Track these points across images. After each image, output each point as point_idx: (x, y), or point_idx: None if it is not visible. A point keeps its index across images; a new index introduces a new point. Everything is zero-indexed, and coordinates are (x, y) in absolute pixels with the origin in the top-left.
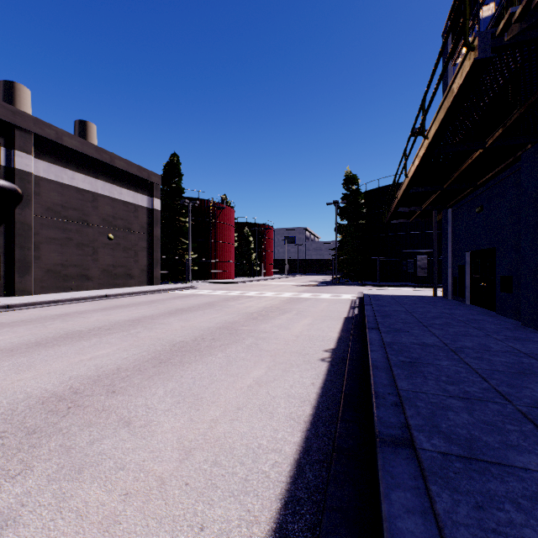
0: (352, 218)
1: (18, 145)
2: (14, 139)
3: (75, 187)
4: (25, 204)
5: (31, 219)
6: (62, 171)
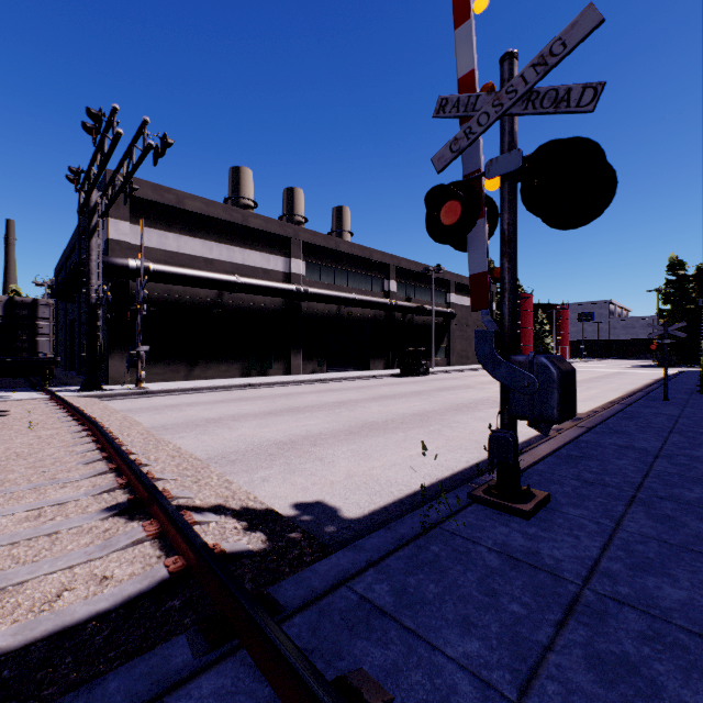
0: (678, 303)
1: (451, 290)
2: (450, 288)
3: (464, 305)
4: (453, 320)
5: (454, 327)
6: (461, 298)
